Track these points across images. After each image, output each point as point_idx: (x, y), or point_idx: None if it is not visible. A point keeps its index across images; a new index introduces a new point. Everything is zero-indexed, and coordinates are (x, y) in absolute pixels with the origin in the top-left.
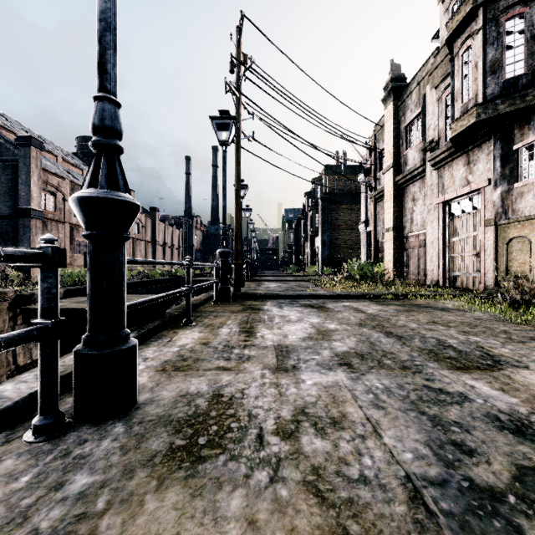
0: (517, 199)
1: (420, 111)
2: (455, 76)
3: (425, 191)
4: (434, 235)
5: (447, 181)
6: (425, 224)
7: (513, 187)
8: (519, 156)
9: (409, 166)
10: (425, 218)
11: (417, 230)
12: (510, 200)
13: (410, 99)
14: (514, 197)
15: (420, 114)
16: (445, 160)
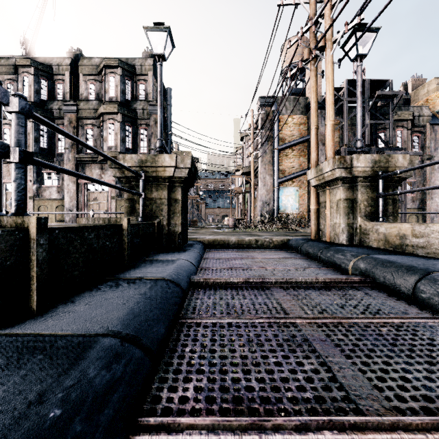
0: (43, 191)
1: None
2: None
3: None
4: None
5: (5, 172)
6: None
7: (42, 186)
8: (44, 175)
9: None
10: None
11: None
12: (40, 191)
13: None
14: (42, 190)
15: None
16: (4, 161)
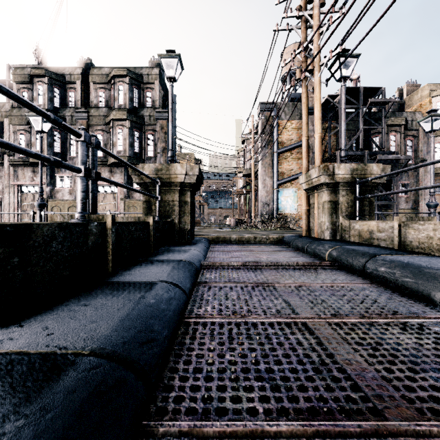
0: (56, 193)
1: None
2: (32, 135)
3: (1, 174)
4: (11, 200)
5: (21, 175)
6: (2, 193)
7: (55, 188)
8: (57, 178)
9: None
10: (1, 189)
11: None
12: (54, 192)
13: None
14: (55, 192)
15: None
16: (20, 165)
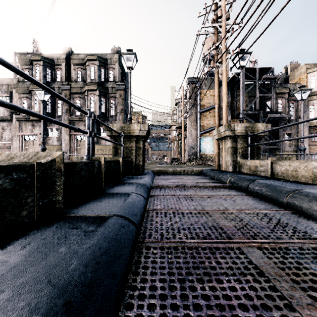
0: (48, 140)
1: (9, 96)
2: (32, 101)
3: (11, 127)
4: (17, 145)
5: (24, 128)
6: (11, 140)
7: (47, 137)
8: (49, 130)
9: (0, 114)
10: (11, 138)
11: (6, 141)
12: (46, 140)
13: (2, 86)
14: (47, 139)
15: (7, 96)
16: (23, 121)
